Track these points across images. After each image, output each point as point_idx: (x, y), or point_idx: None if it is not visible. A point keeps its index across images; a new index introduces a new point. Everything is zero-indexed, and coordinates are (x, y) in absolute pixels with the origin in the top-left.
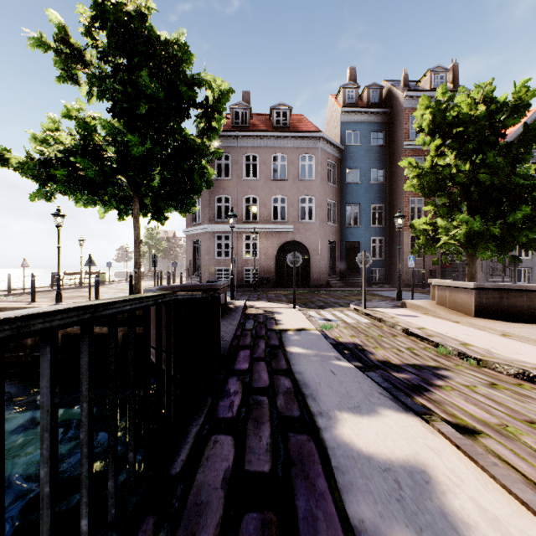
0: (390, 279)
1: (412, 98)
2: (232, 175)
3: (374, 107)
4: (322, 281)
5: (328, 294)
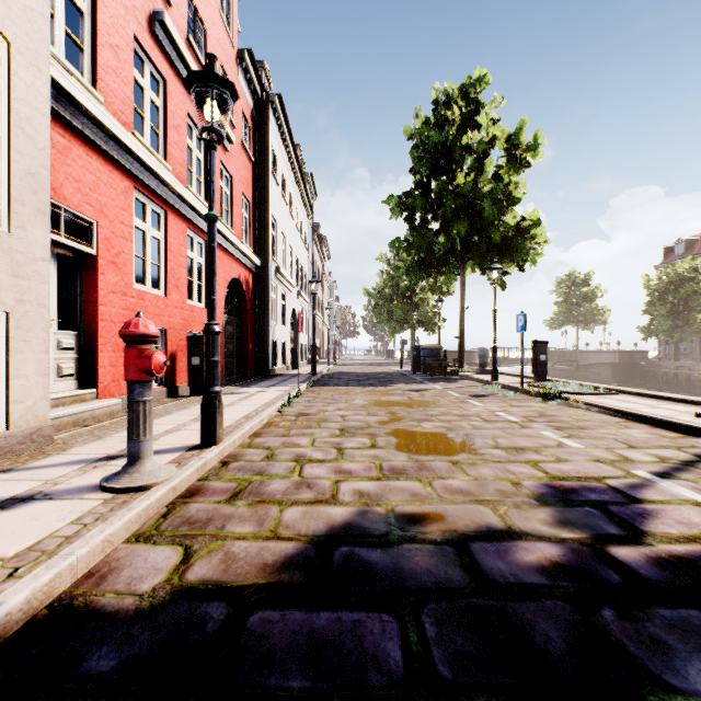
0: None
1: None
2: None
3: None
4: None
5: None
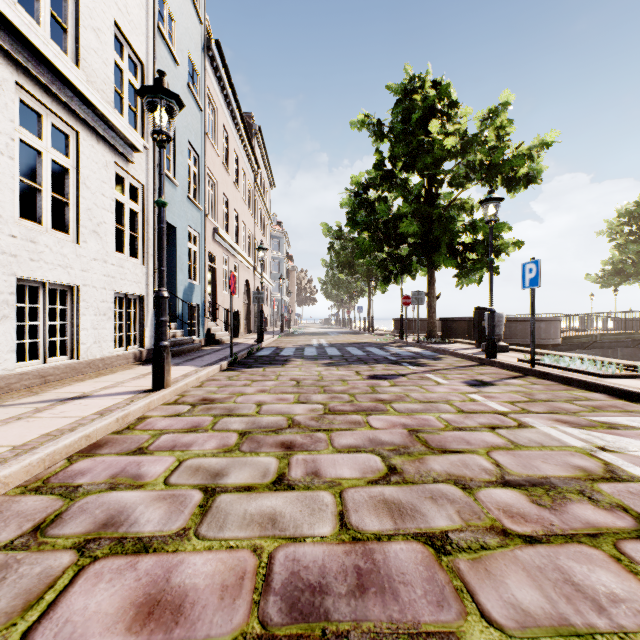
0: None
1: None
2: None
3: None
4: None
5: None
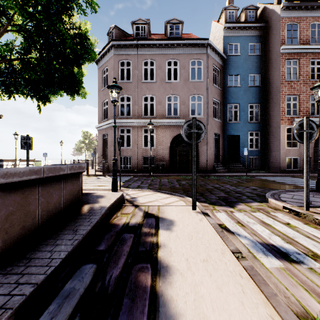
0: (265, 165)
1: (288, 8)
2: (133, 78)
3: (252, 22)
4: (209, 167)
5: (219, 179)
